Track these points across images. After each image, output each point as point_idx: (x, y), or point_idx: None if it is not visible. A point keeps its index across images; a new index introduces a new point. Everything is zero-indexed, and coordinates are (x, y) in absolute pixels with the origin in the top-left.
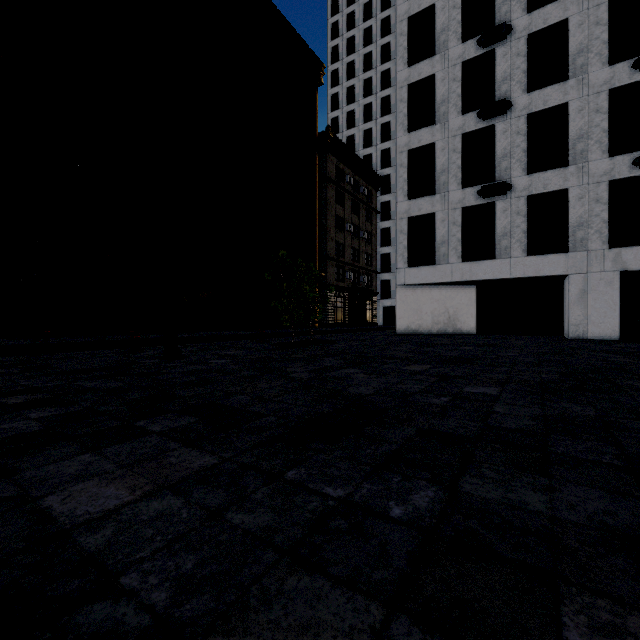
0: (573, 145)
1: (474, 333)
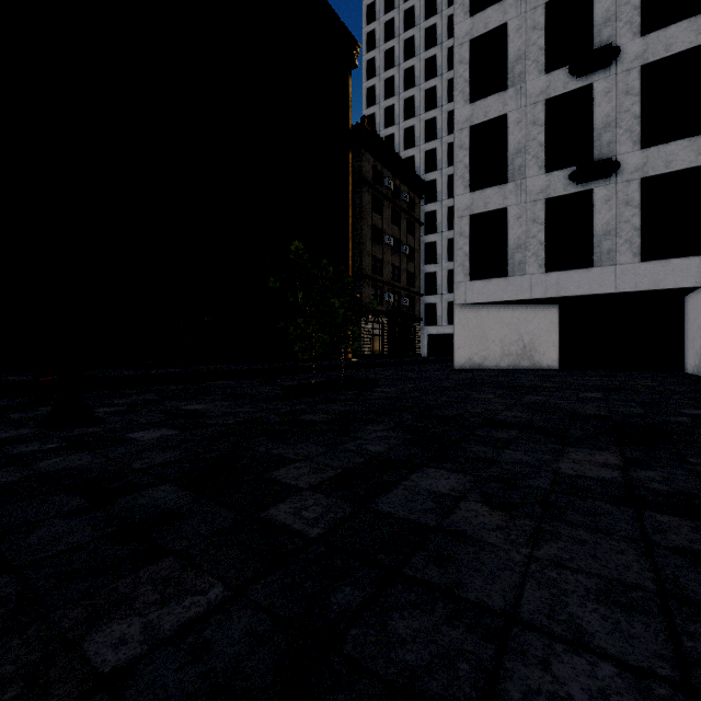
0: None
1: (557, 367)
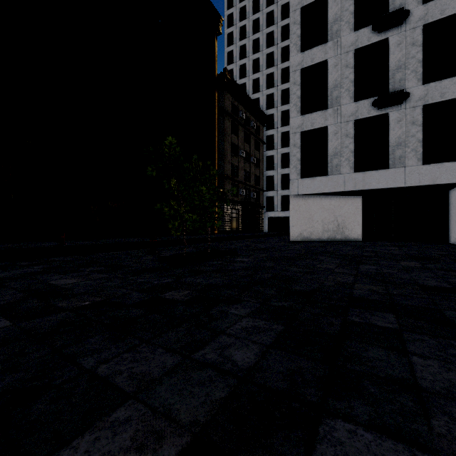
0: None
1: (360, 240)
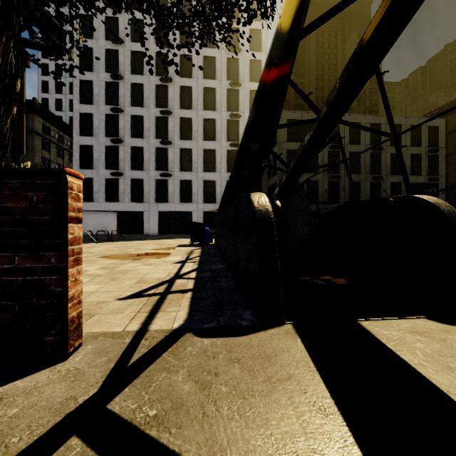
0: (145, 163)
1: (116, 234)
